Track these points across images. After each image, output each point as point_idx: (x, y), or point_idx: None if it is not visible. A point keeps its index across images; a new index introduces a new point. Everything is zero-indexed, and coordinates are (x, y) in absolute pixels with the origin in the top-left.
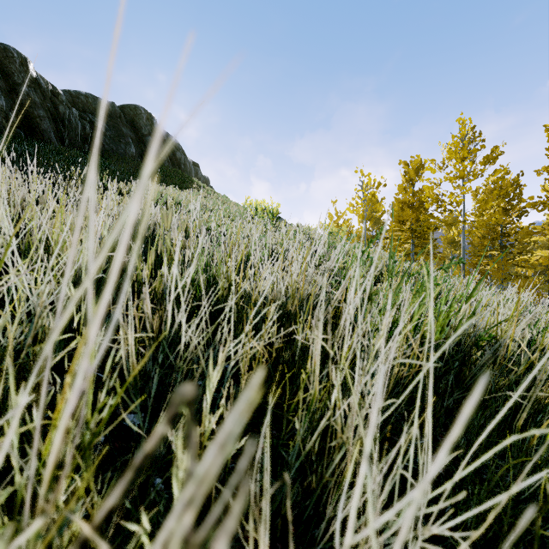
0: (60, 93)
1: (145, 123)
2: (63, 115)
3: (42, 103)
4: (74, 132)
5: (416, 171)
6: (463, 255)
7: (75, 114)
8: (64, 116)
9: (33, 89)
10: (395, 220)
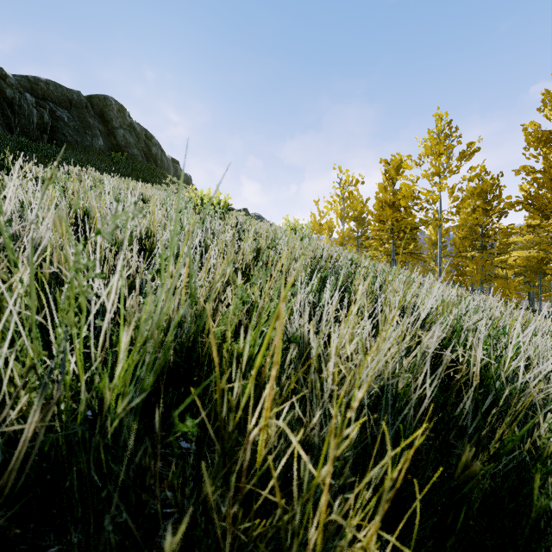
0: (8, 75)
1: (116, 115)
2: (11, 100)
3: None
4: (27, 120)
5: (396, 169)
6: (440, 254)
7: (31, 101)
8: (14, 101)
9: None
10: (376, 219)
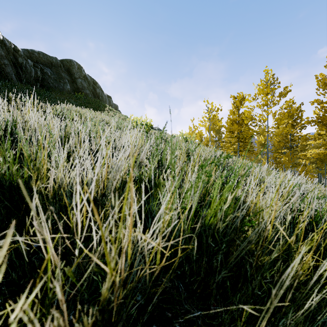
0: (19, 50)
1: (76, 70)
2: (21, 64)
3: (6, 56)
4: (29, 75)
5: (240, 101)
6: (267, 152)
7: (31, 64)
8: (22, 64)
9: (0, 47)
10: (228, 130)
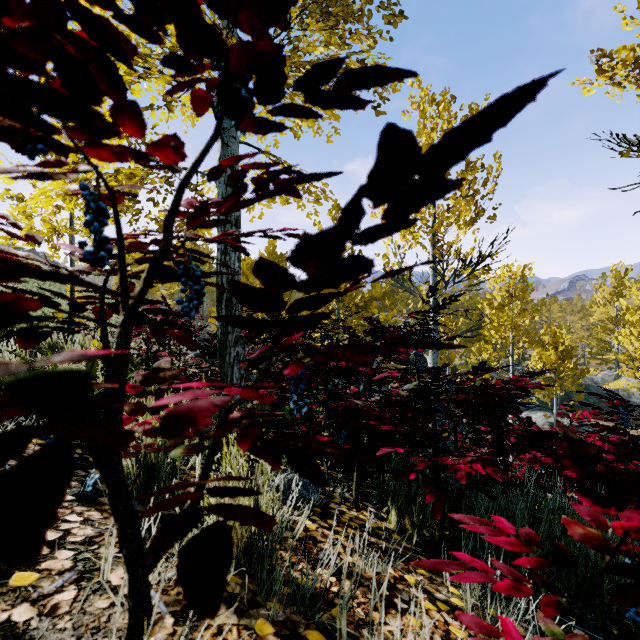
0: None
1: None
2: None
3: None
4: None
5: None
6: None
7: None
8: None
9: None
10: None
